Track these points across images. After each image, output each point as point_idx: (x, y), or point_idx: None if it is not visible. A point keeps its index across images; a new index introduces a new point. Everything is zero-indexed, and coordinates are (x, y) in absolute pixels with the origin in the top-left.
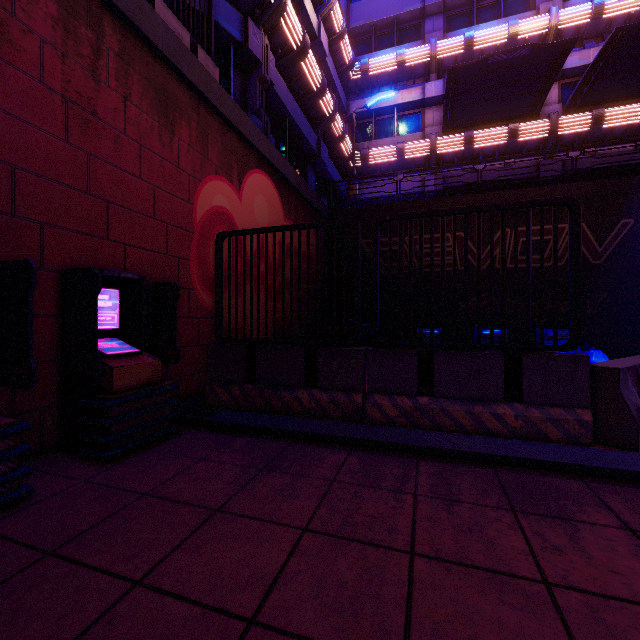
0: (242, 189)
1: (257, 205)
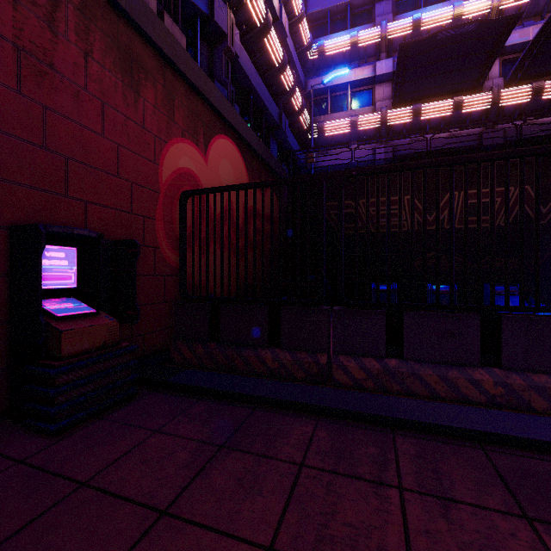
0: (208, 153)
1: (222, 169)
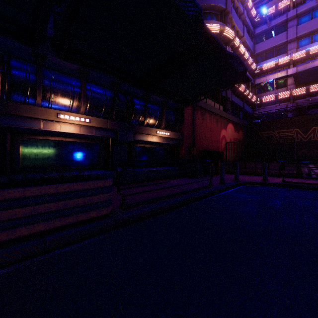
0: (226, 129)
1: (229, 131)
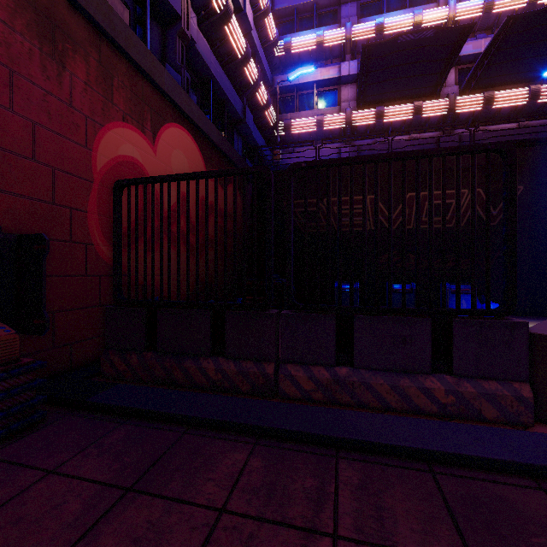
0: (157, 141)
1: (175, 160)
